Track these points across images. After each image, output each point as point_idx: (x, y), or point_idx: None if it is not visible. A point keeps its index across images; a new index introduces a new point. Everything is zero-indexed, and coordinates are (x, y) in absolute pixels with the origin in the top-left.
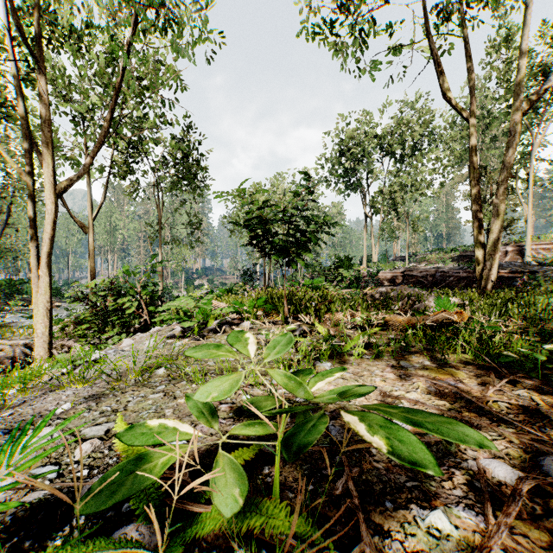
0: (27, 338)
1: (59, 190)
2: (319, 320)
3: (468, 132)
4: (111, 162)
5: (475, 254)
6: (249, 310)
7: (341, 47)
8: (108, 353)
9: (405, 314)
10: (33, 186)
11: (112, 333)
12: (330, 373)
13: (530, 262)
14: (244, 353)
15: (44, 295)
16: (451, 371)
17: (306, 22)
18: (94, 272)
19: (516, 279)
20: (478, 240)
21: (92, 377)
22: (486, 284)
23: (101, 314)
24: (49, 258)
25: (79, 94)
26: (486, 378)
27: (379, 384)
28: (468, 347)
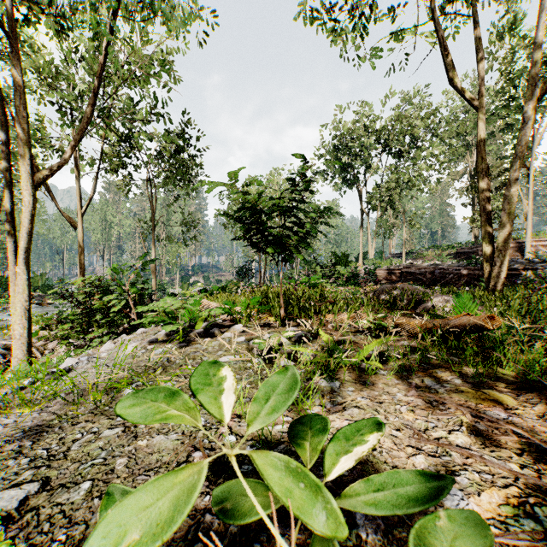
0: (11, 338)
1: (38, 181)
2: (320, 324)
3: (466, 128)
4: (101, 155)
5: (483, 250)
6: (241, 311)
7: (340, 34)
8: (80, 361)
9: (412, 315)
10: (11, 177)
11: (96, 334)
12: (359, 434)
13: (532, 258)
14: (212, 413)
15: (22, 294)
16: (494, 394)
17: (303, 5)
18: (83, 269)
19: (519, 276)
20: (485, 235)
21: (43, 398)
22: (495, 282)
23: (85, 313)
24: (28, 254)
25: (68, 86)
26: (543, 406)
27: (407, 416)
28: (505, 360)
